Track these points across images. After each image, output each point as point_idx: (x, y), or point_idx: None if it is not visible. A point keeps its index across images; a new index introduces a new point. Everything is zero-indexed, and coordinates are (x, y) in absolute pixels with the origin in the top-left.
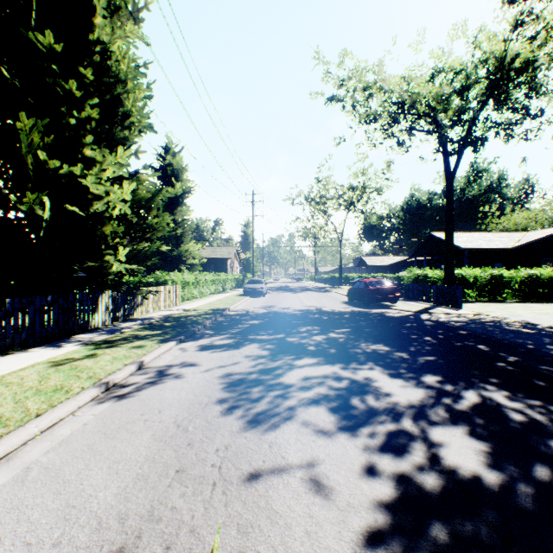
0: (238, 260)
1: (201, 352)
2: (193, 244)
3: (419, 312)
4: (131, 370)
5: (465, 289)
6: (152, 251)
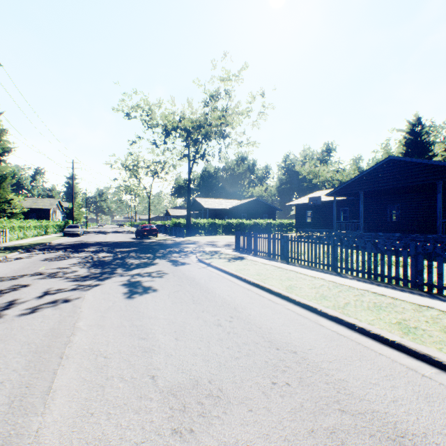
0: (61, 209)
1: (35, 254)
2: (14, 196)
3: (161, 240)
4: (4, 258)
5: (199, 229)
6: (0, 210)
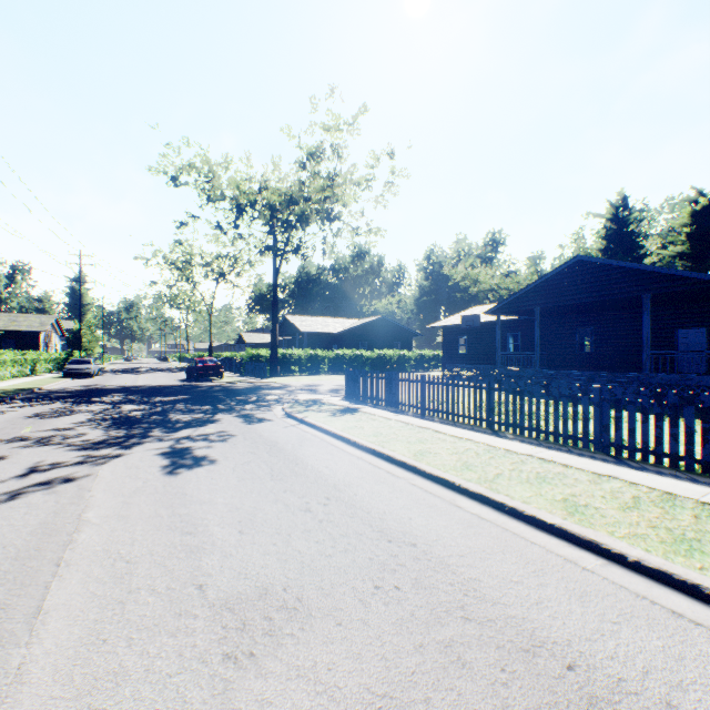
0: (60, 333)
1: (14, 408)
2: None
3: (229, 383)
4: None
5: (291, 365)
6: None
